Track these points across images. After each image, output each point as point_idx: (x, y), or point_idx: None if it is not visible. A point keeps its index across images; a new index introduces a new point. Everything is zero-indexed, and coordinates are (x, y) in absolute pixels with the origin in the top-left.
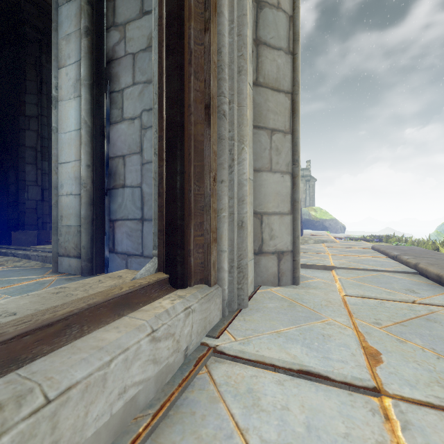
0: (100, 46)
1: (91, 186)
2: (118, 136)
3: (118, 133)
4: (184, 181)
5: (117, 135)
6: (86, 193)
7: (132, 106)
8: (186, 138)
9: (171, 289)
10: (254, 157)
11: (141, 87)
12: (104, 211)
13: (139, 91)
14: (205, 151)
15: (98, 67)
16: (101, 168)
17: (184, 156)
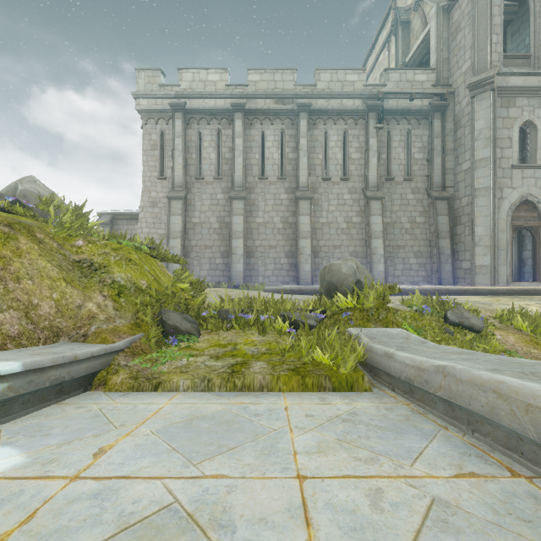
0: (520, 233)
1: (517, 265)
2: (525, 254)
3: (525, 253)
4: (535, 269)
5: (525, 254)
6: (516, 267)
7: (529, 248)
8: (536, 263)
9: (533, 281)
10: None
11: (531, 244)
12: (521, 271)
13: (531, 244)
14: (540, 264)
15: (519, 238)
16: (520, 261)
17: (535, 266)
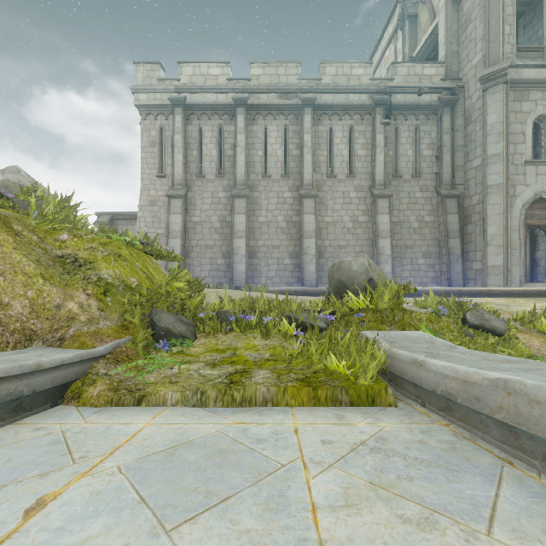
0: (532, 232)
1: (530, 266)
2: (538, 254)
3: (538, 253)
4: None
5: (537, 254)
6: (528, 268)
7: (542, 247)
8: None
9: None
10: None
11: (544, 243)
12: (533, 272)
13: (544, 244)
14: None
15: (531, 237)
16: (532, 261)
17: None
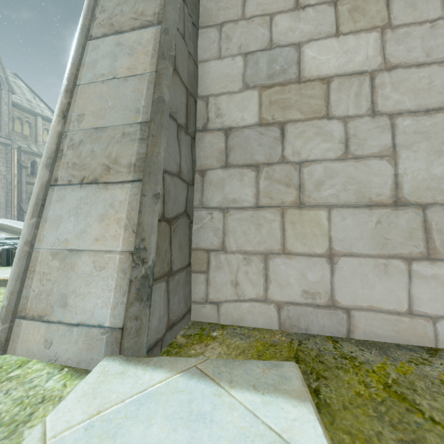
0: None
1: None
2: None
3: None
4: None
5: None
6: None
7: None
8: None
9: None
10: (6, 213)
11: None
12: None
13: None
14: None
15: None
16: None
17: None
